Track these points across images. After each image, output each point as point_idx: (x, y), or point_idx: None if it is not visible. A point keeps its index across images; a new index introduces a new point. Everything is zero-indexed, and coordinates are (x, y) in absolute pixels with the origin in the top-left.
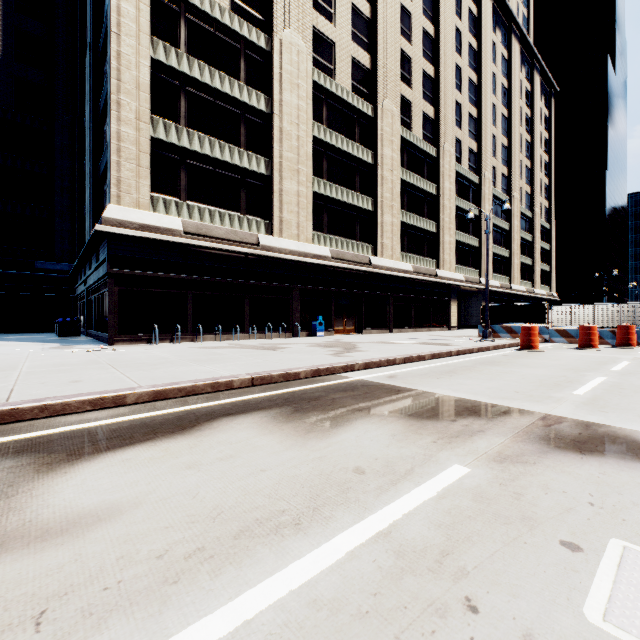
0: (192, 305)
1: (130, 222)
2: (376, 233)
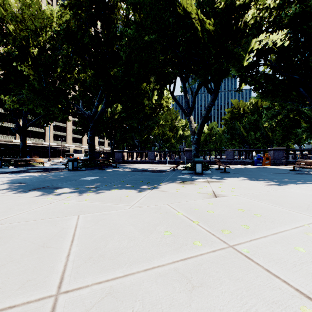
0: None
1: None
2: (45, 137)
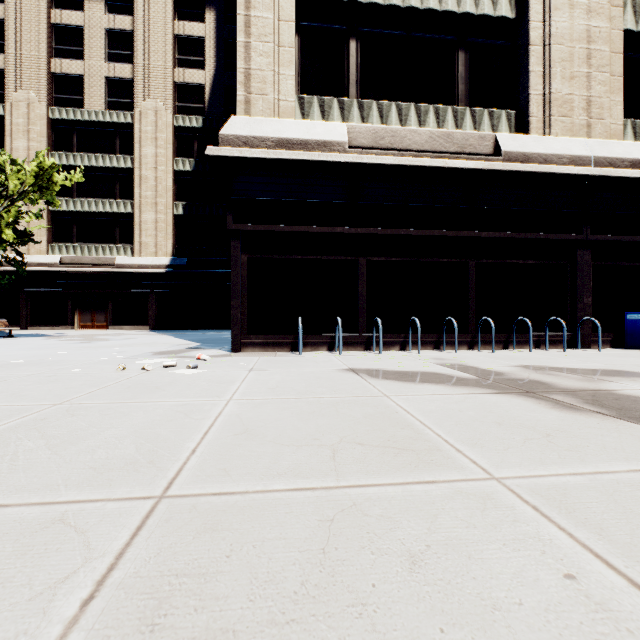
0: (366, 283)
1: (260, 139)
2: None
